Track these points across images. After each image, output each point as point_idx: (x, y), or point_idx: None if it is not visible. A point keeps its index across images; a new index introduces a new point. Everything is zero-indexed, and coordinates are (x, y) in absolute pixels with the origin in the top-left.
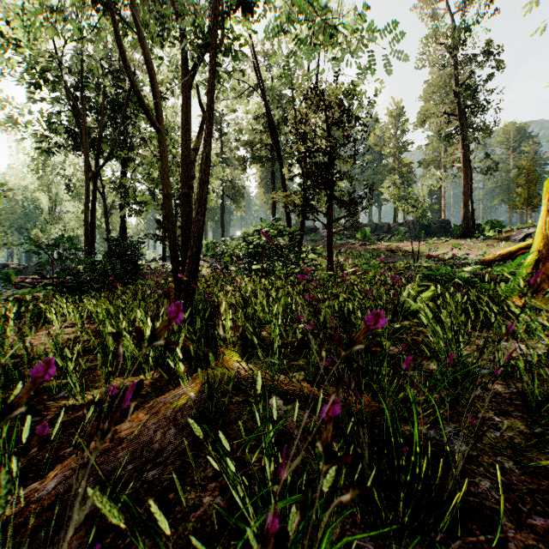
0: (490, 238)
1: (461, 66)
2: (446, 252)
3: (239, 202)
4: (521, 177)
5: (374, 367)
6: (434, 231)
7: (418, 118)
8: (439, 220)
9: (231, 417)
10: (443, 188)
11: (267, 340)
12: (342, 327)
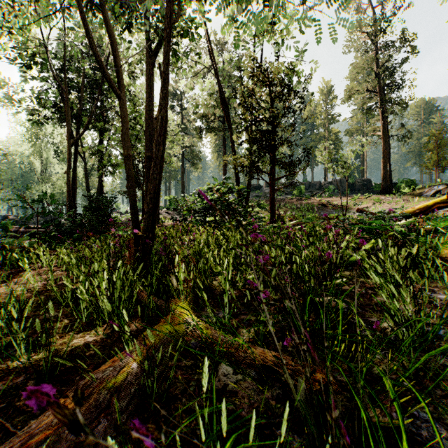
0: (405, 194)
1: (381, 51)
2: (369, 206)
3: (197, 165)
4: (431, 143)
5: (329, 331)
6: (358, 188)
7: (345, 95)
8: (362, 179)
9: (176, 389)
10: (365, 152)
11: (218, 290)
12: (291, 282)
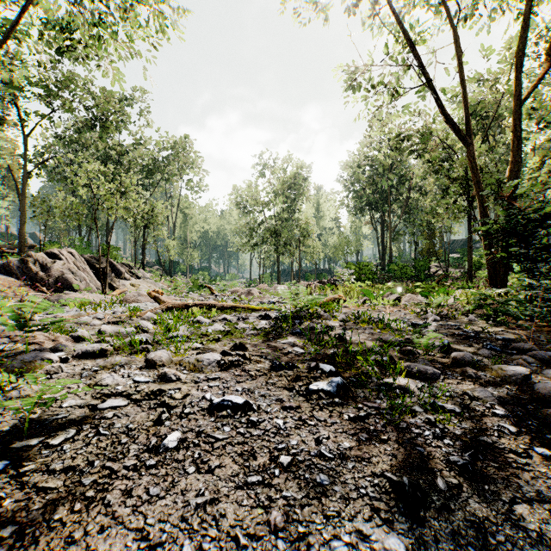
0: None
1: None
2: None
3: None
4: None
5: None
6: None
7: None
8: None
9: None
10: None
11: None
12: None
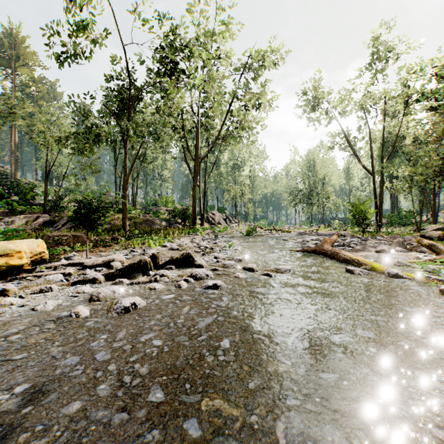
0: None
1: None
2: None
3: None
4: None
5: None
6: None
7: None
8: None
9: None
10: None
11: None
12: None
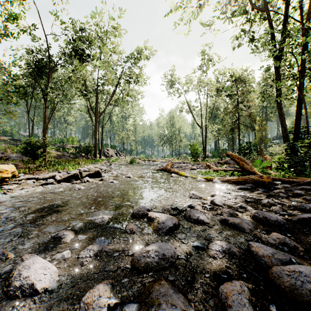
0: None
1: None
2: None
3: None
4: None
5: None
6: None
7: None
8: None
9: None
10: None
11: None
12: None
